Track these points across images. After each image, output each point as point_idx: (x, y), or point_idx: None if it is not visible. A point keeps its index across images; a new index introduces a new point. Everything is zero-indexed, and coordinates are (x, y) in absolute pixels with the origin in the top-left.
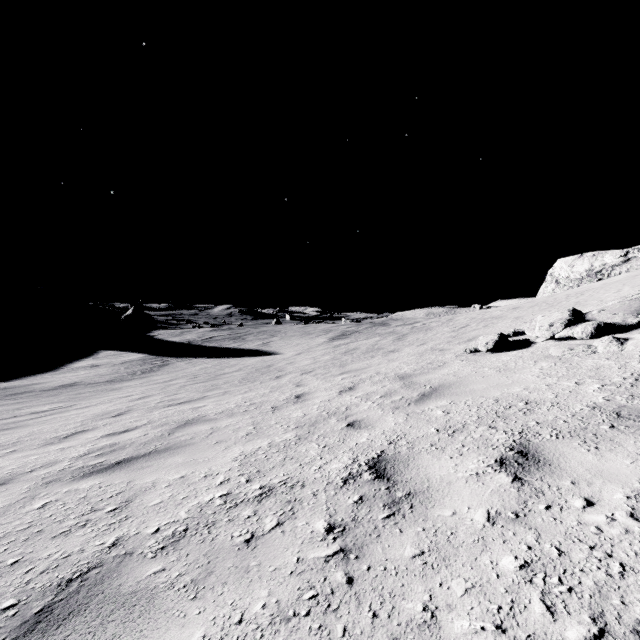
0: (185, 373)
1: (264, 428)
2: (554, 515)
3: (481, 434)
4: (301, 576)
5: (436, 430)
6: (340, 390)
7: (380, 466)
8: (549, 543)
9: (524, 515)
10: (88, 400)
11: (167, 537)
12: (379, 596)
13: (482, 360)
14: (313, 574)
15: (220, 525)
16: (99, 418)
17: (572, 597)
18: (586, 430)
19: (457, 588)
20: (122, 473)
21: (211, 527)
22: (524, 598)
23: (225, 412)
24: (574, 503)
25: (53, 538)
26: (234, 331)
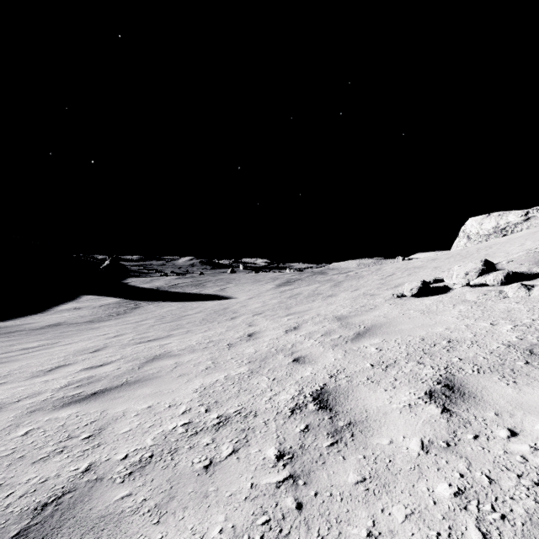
0: (154, 314)
1: (221, 363)
2: (482, 444)
3: (411, 369)
4: (255, 501)
5: (371, 365)
6: (286, 329)
7: (323, 397)
8: (479, 471)
9: (454, 444)
10: (71, 338)
11: (134, 463)
12: (326, 521)
13: (408, 304)
14: (265, 499)
15: (182, 452)
16: (79, 354)
17: (505, 524)
18: (504, 366)
19: (398, 514)
20: (97, 403)
21: (174, 454)
22: (460, 525)
23: (187, 348)
24: (499, 433)
25: (33, 463)
26: (196, 279)
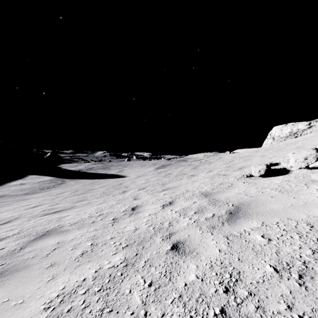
0: (71, 188)
1: (99, 245)
2: None
3: None
4: None
5: (274, 269)
6: (163, 204)
7: None
8: None
9: None
10: (2, 208)
11: None
12: None
13: (259, 182)
14: None
15: None
16: None
17: None
18: None
19: None
20: None
21: None
22: None
23: (78, 223)
24: None
25: None
26: (105, 164)
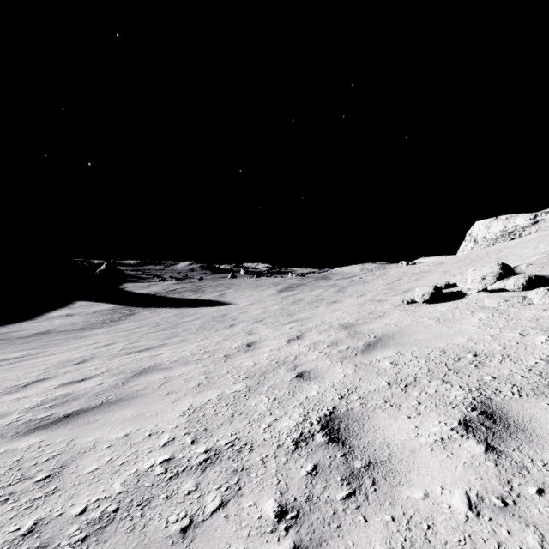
0: (149, 321)
1: (215, 378)
2: None
3: (436, 389)
4: None
5: (387, 383)
6: (288, 339)
7: (333, 426)
8: None
9: (513, 502)
10: (57, 347)
11: (93, 521)
12: None
13: (420, 310)
14: None
15: (156, 504)
16: (62, 365)
17: None
18: None
19: None
20: (67, 429)
21: (145, 507)
22: None
23: (180, 360)
24: None
25: None
26: (195, 284)
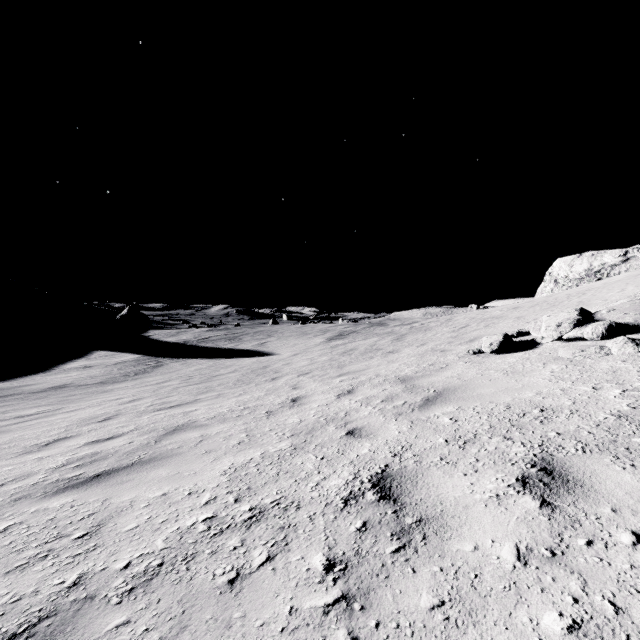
0: (179, 374)
1: (257, 436)
2: (599, 554)
3: (496, 446)
4: (294, 635)
5: (445, 441)
6: (338, 393)
7: (385, 484)
8: (600, 594)
9: (562, 553)
10: (77, 403)
11: (138, 575)
12: None
13: (487, 362)
14: (309, 632)
15: (201, 559)
16: (85, 423)
17: None
18: (616, 443)
19: None
20: (99, 489)
21: (190, 561)
22: None
23: (217, 417)
24: (621, 538)
25: (6, 574)
26: (230, 331)
